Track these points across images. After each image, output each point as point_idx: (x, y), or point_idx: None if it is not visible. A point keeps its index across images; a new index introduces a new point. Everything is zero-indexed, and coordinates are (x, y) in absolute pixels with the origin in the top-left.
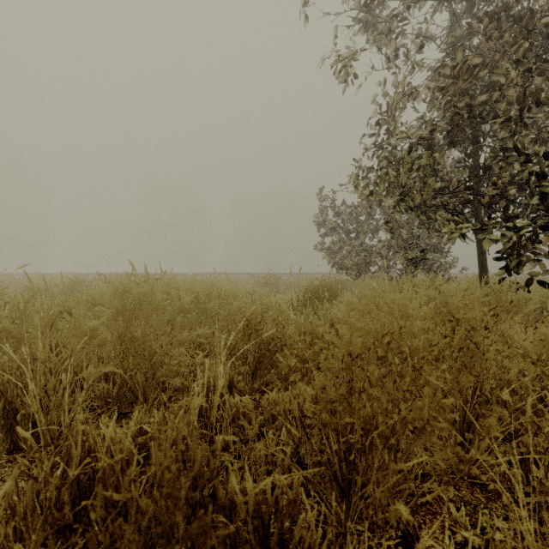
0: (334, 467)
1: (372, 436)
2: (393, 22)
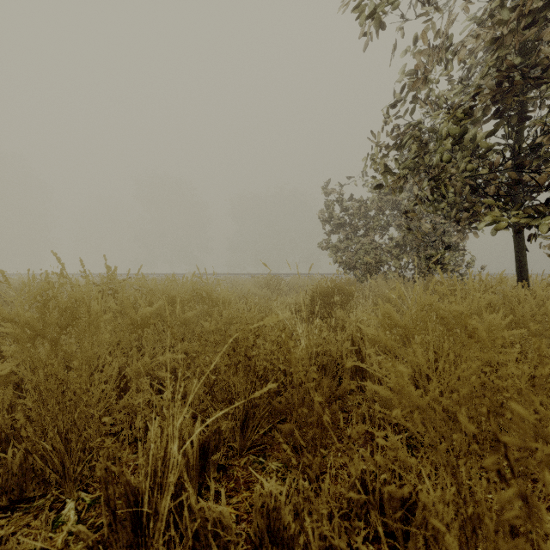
0: None
1: None
2: None
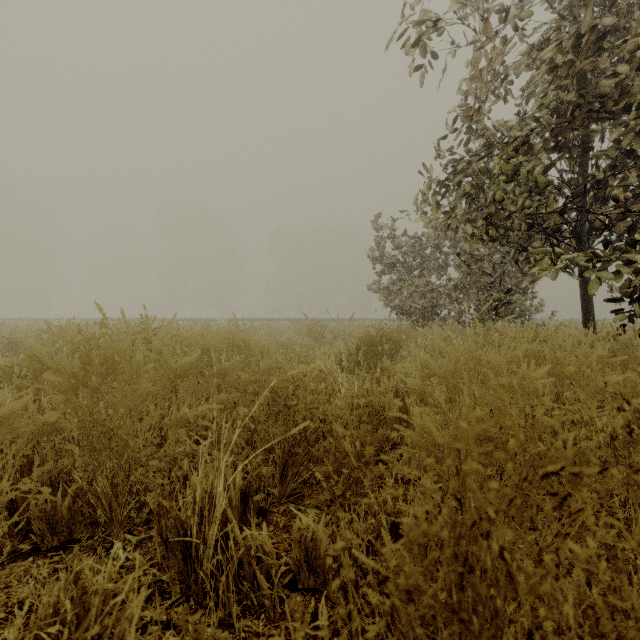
0: None
1: None
2: None
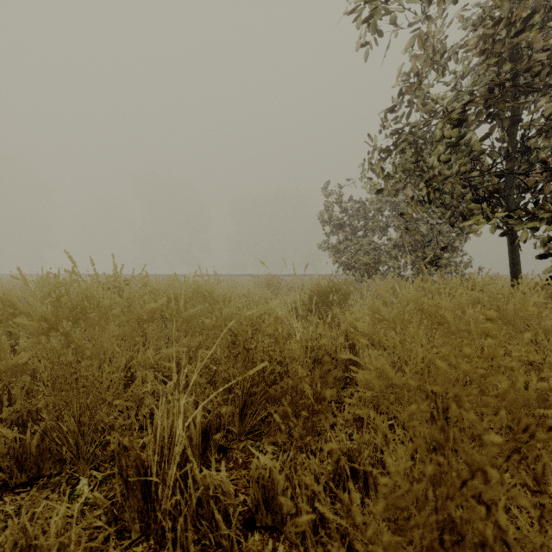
0: None
1: None
2: None
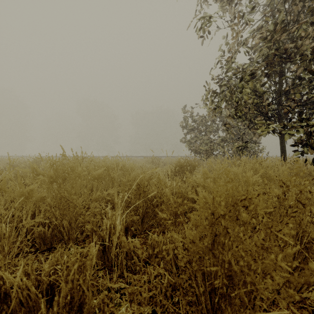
0: (202, 304)
1: (232, 279)
2: (229, 2)
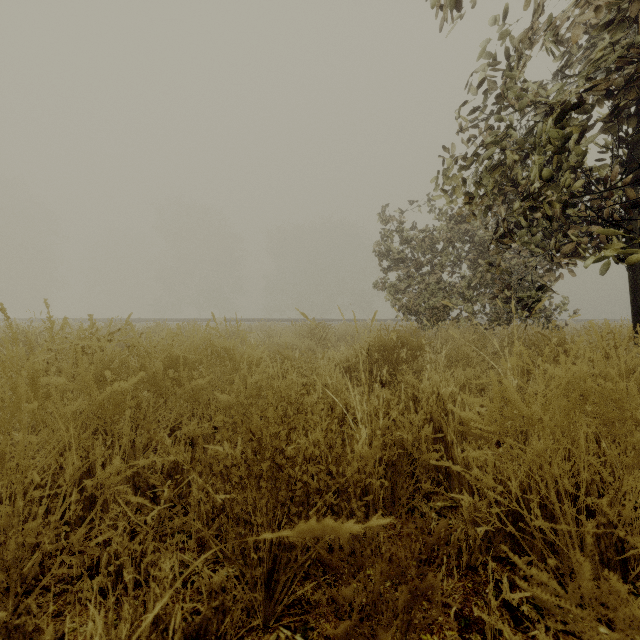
0: None
1: None
2: None
